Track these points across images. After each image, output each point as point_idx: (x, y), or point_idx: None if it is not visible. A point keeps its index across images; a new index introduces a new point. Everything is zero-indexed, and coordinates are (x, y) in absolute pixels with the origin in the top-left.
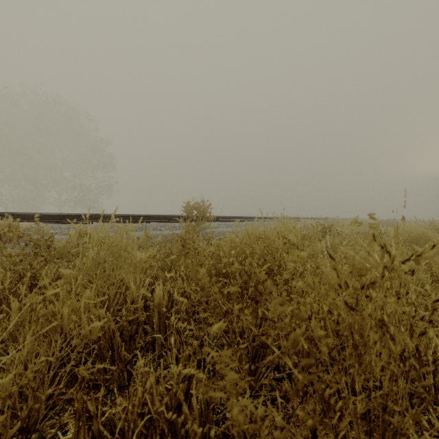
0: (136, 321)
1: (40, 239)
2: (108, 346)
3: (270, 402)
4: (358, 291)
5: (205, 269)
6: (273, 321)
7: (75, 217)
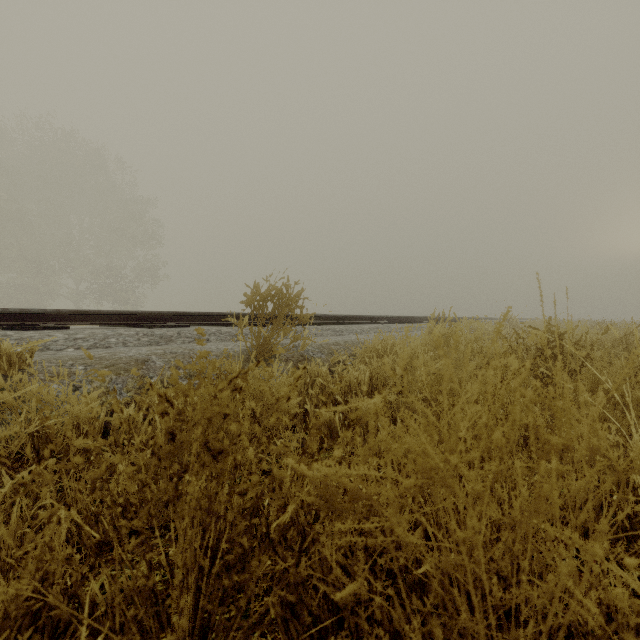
0: None
1: None
2: None
3: None
4: None
5: None
6: None
7: (37, 316)
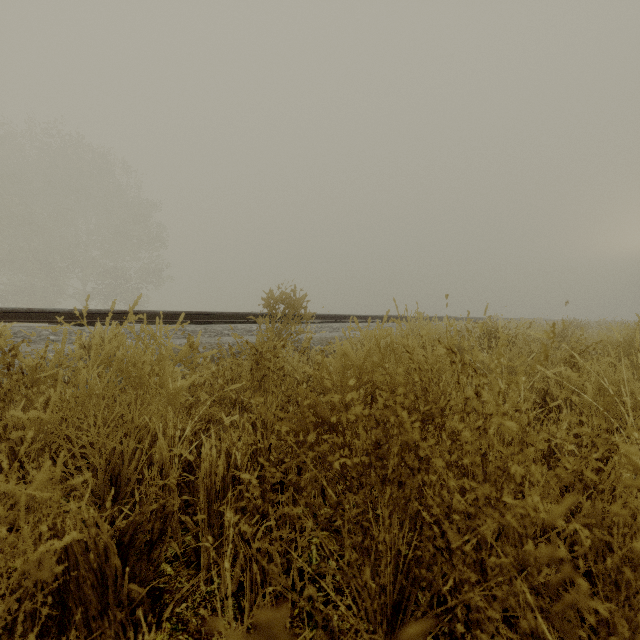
0: (161, 514)
1: None
2: (93, 576)
3: None
4: None
5: None
6: (445, 540)
7: (94, 315)
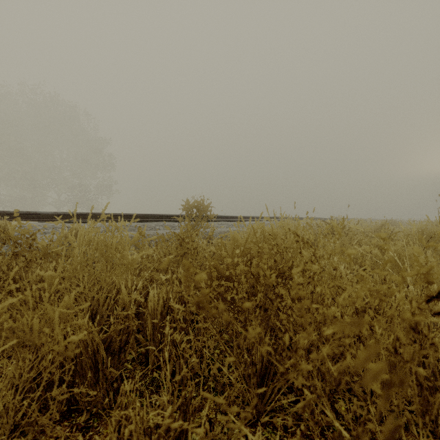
0: (126, 331)
1: (20, 237)
2: (91, 361)
3: (282, 431)
4: (424, 306)
5: (204, 275)
6: None
7: (70, 216)
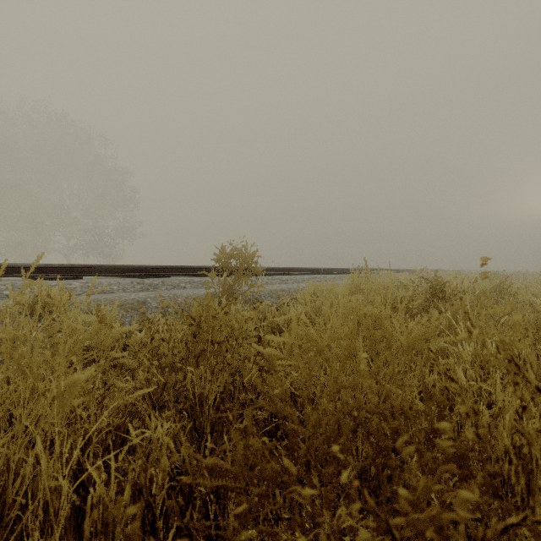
0: None
1: None
2: None
3: None
4: None
5: None
6: None
7: (57, 269)
